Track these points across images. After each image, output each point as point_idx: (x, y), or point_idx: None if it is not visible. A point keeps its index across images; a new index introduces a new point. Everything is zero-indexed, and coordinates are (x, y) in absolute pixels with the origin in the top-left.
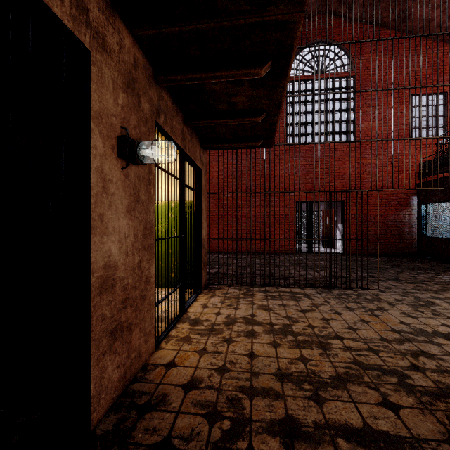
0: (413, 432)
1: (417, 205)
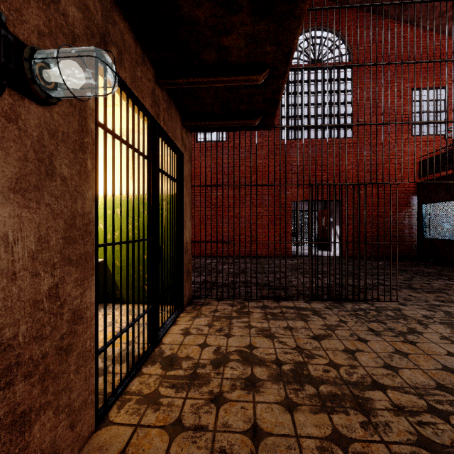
0: None
1: (417, 205)
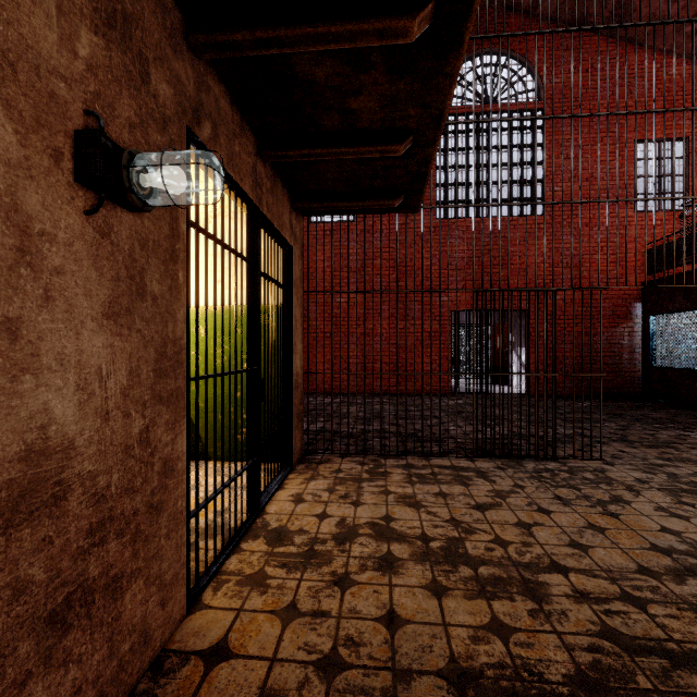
0: None
1: (642, 317)
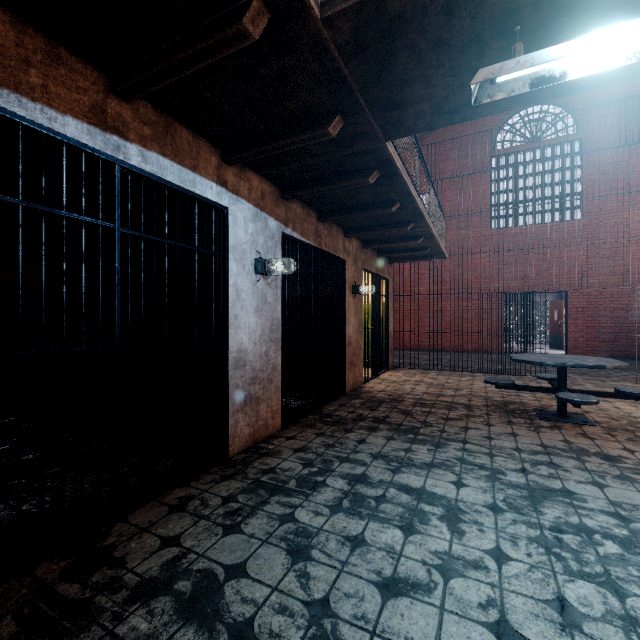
0: (470, 403)
1: None
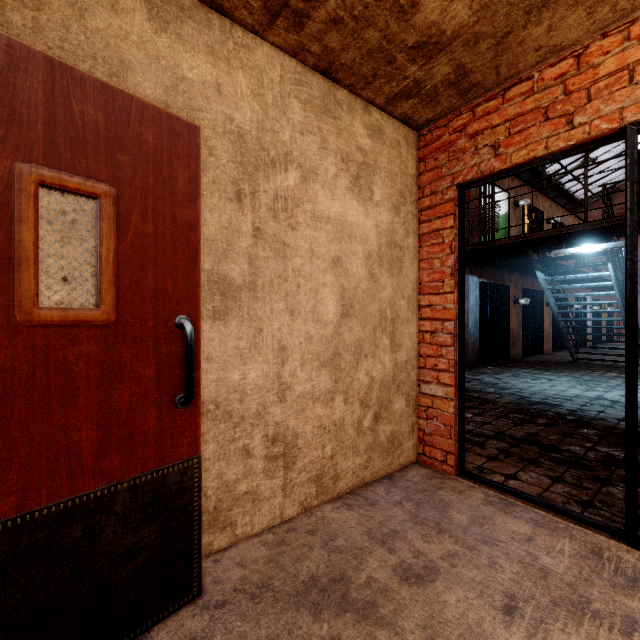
0: None
1: None
